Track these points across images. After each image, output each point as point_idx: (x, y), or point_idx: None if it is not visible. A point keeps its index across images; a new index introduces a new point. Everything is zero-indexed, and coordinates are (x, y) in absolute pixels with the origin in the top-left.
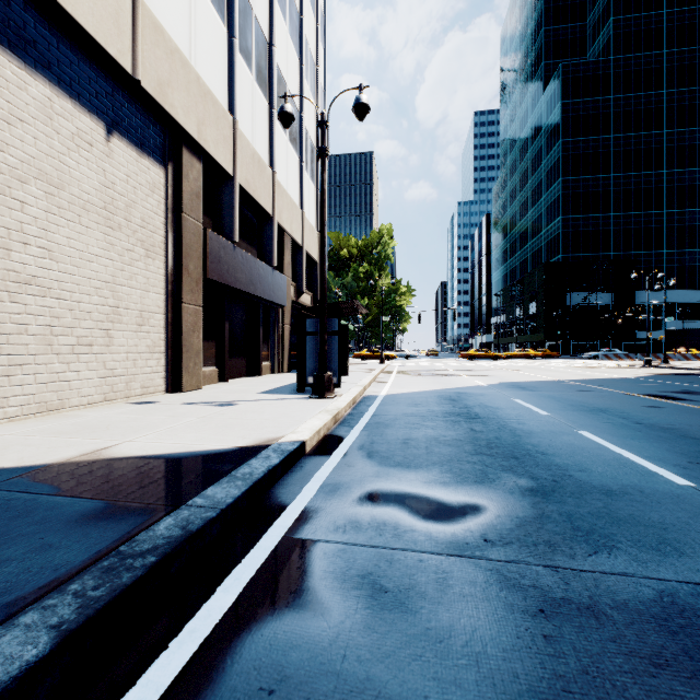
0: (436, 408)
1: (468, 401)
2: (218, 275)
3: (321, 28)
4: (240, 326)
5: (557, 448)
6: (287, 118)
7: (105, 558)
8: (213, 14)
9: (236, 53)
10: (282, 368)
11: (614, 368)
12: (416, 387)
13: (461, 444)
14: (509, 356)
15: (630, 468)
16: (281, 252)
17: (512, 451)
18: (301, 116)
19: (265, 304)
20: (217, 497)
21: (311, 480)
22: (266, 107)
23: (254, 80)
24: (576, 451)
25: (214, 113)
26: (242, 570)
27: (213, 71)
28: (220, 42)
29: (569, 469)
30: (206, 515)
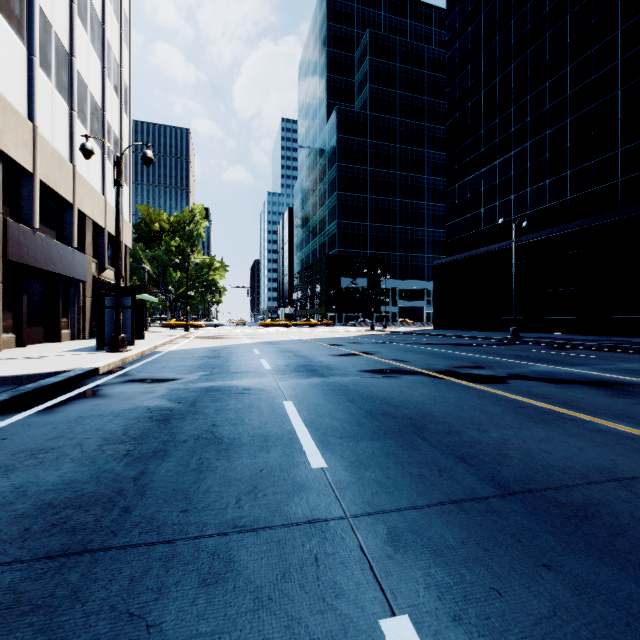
0: (199, 355)
1: (224, 351)
2: (18, 256)
3: (125, 32)
4: (37, 298)
5: (238, 364)
6: (88, 153)
7: (10, 390)
8: (13, 37)
9: (36, 69)
10: (83, 335)
11: (352, 331)
12: (198, 346)
13: (193, 366)
14: (297, 324)
15: (257, 367)
16: (82, 233)
17: (216, 366)
18: (103, 113)
19: (65, 279)
20: (51, 380)
21: (101, 380)
22: (66, 109)
23: (54, 87)
24: (246, 364)
25: (15, 121)
26: (68, 395)
27: (13, 85)
28: (19, 59)
29: (231, 369)
30: (48, 383)
